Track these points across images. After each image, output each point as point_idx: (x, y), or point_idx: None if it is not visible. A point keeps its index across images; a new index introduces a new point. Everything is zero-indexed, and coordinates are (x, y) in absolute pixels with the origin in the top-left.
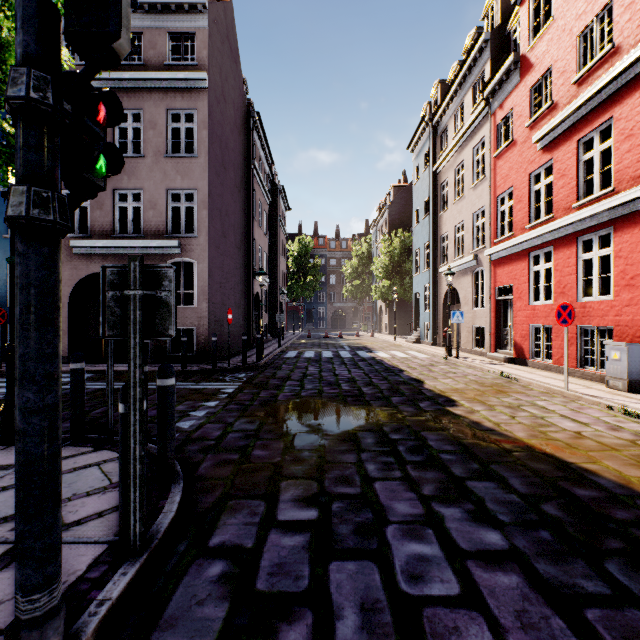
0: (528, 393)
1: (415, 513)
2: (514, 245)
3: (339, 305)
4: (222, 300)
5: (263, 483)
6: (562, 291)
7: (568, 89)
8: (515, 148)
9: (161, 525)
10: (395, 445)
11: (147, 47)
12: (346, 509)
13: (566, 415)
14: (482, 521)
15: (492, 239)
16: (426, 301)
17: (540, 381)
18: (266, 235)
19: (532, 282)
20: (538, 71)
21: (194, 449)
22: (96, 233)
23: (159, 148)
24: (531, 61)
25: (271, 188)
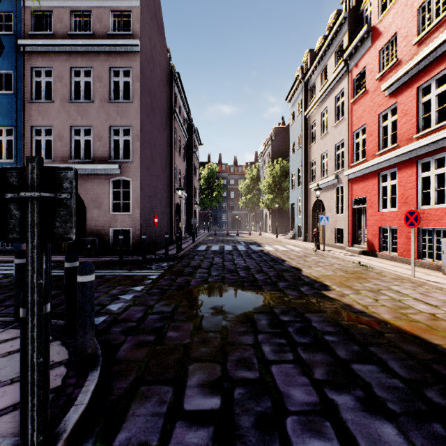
0: (383, 279)
1: (311, 401)
2: (367, 167)
3: (236, 212)
4: (151, 208)
5: (173, 366)
6: (405, 201)
7: (410, 49)
8: (367, 95)
9: (69, 421)
10: (285, 326)
11: (95, 21)
12: (247, 396)
13: (418, 298)
14: (375, 411)
15: (349, 163)
16: (299, 209)
17: (390, 269)
18: (184, 162)
19: (381, 195)
20: (386, 37)
21: (118, 330)
22: (57, 159)
23: (104, 96)
24: (380, 30)
25: (188, 129)
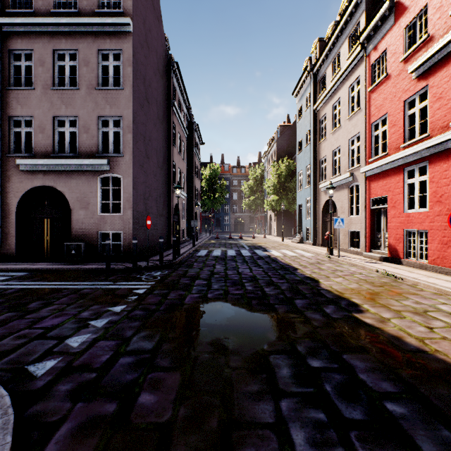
0: (422, 294)
1: None
2: (389, 162)
3: (239, 214)
4: (146, 209)
5: None
6: (438, 200)
7: (445, 21)
8: (389, 81)
9: None
10: (319, 381)
11: None
12: None
13: None
14: None
15: (367, 159)
16: (307, 211)
17: (426, 281)
18: (184, 160)
19: (406, 193)
20: (413, 11)
21: (64, 390)
22: (39, 153)
23: (91, 82)
24: (405, 4)
25: (188, 126)
